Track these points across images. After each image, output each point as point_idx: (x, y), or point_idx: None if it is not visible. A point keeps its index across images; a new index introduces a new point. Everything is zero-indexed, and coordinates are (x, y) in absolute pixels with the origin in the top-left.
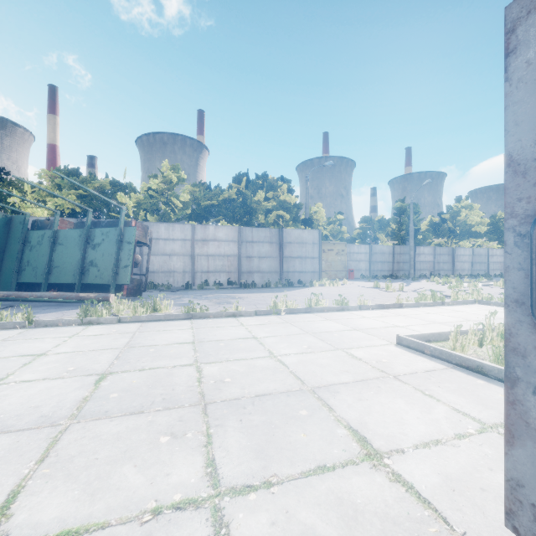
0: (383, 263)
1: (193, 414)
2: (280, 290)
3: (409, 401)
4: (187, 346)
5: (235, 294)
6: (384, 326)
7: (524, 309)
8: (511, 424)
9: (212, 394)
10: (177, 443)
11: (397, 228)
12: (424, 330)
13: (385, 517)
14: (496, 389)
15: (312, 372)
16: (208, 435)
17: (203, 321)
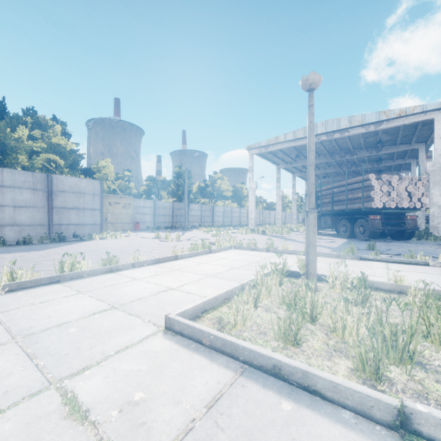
0: (165, 216)
1: None
2: (44, 246)
3: None
4: None
5: None
6: (156, 291)
7: None
8: None
9: None
10: None
11: (176, 188)
12: (198, 290)
13: None
14: (313, 423)
15: None
16: None
17: None
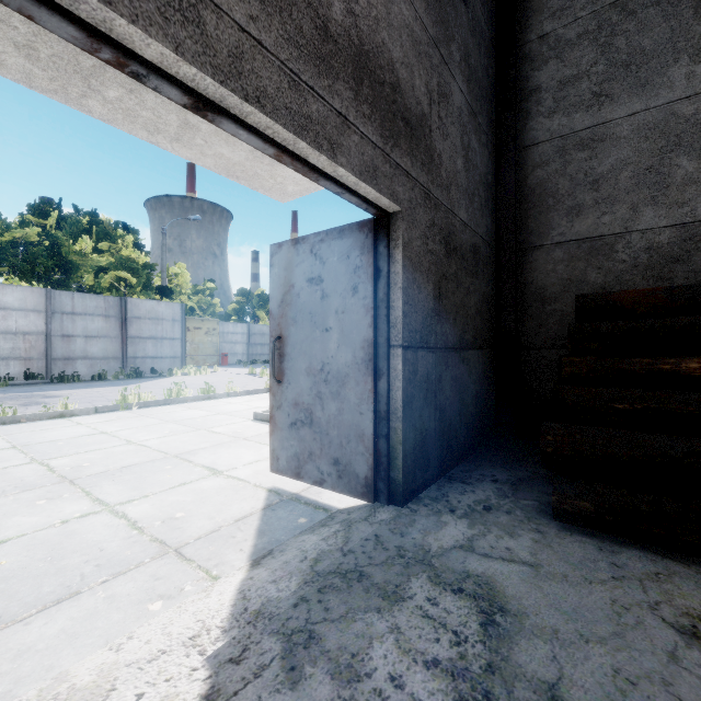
0: (264, 346)
1: (61, 487)
2: (125, 382)
3: (249, 448)
4: (7, 451)
5: (47, 391)
6: (248, 408)
7: (275, 376)
8: (272, 426)
9: (74, 475)
10: (58, 500)
11: None
12: None
13: (219, 488)
14: None
15: (175, 446)
16: (86, 492)
17: (12, 426)
